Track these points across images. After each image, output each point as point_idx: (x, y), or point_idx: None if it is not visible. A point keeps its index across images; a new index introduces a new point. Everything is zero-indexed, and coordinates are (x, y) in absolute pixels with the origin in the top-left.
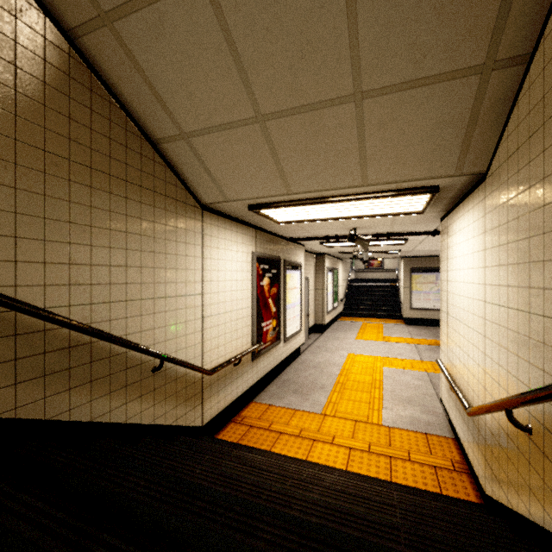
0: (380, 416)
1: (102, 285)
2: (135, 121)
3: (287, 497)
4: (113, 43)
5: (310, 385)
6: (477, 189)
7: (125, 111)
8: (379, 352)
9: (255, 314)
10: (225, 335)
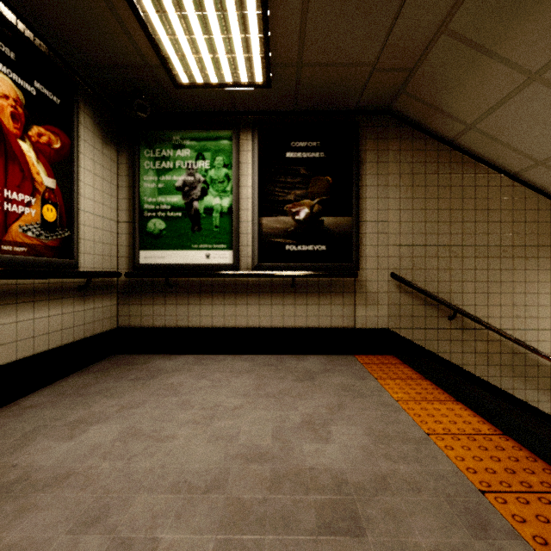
0: None
1: (532, 318)
2: None
3: None
4: (544, 171)
5: None
6: None
7: (549, 198)
8: None
9: None
10: None
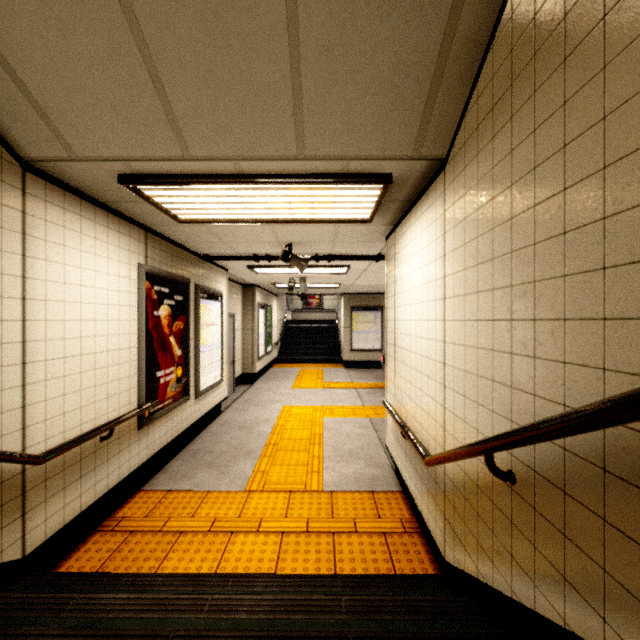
0: (321, 479)
1: None
2: None
3: None
4: None
5: (233, 453)
6: (434, 183)
7: None
8: (318, 400)
9: (145, 358)
10: (81, 393)
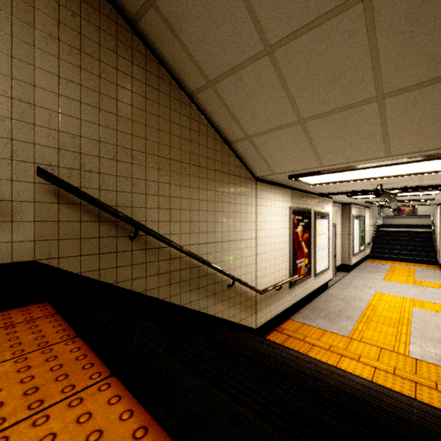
0: (407, 348)
1: (203, 233)
2: (219, 132)
3: (324, 376)
4: (212, 95)
5: (338, 314)
6: None
7: (214, 128)
8: (408, 294)
9: (292, 253)
10: (270, 268)
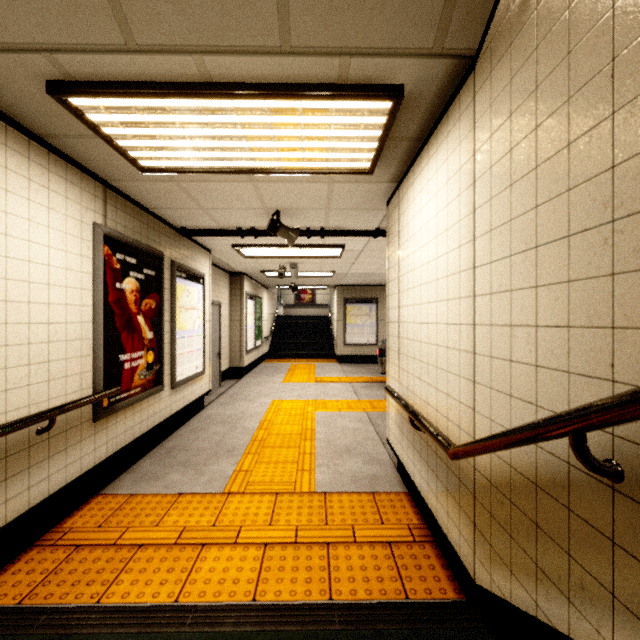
0: (313, 478)
1: None
2: None
3: None
4: None
5: (213, 450)
6: (457, 98)
7: None
8: (310, 394)
9: (102, 336)
10: (7, 372)
